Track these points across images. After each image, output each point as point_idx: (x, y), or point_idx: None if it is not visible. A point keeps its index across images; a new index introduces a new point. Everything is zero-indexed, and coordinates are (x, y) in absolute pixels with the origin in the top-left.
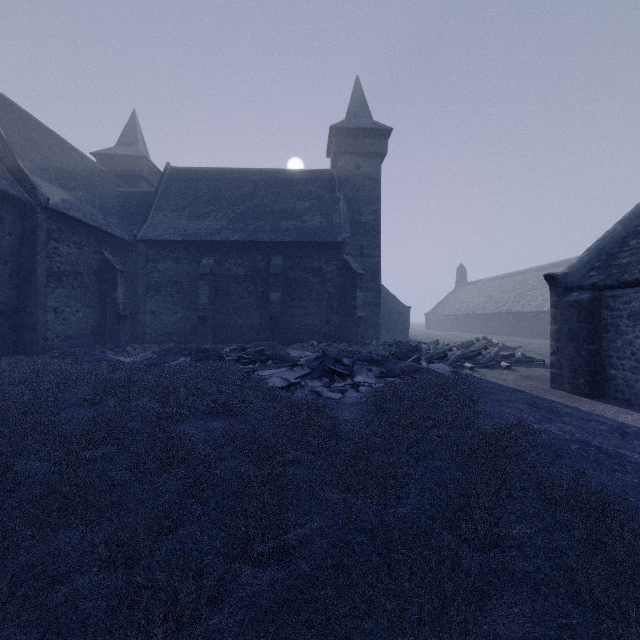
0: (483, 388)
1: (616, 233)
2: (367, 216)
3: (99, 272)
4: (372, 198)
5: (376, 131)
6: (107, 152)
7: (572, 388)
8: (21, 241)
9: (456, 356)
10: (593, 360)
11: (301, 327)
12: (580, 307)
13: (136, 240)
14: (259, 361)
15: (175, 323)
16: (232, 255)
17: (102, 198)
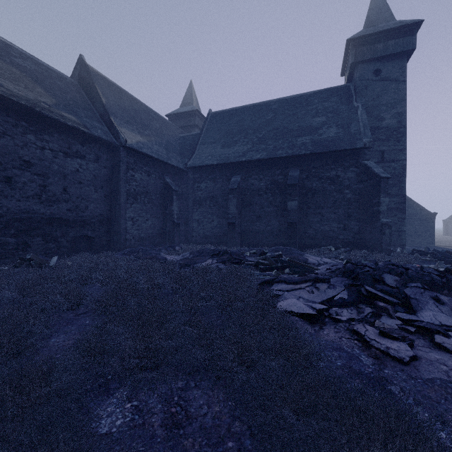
0: None
1: None
2: (389, 120)
3: (162, 192)
4: (395, 100)
5: (401, 29)
6: (174, 112)
7: None
8: (112, 172)
9: None
10: None
11: (317, 233)
12: None
13: (186, 167)
14: (276, 268)
15: (212, 229)
16: (255, 172)
17: (167, 141)
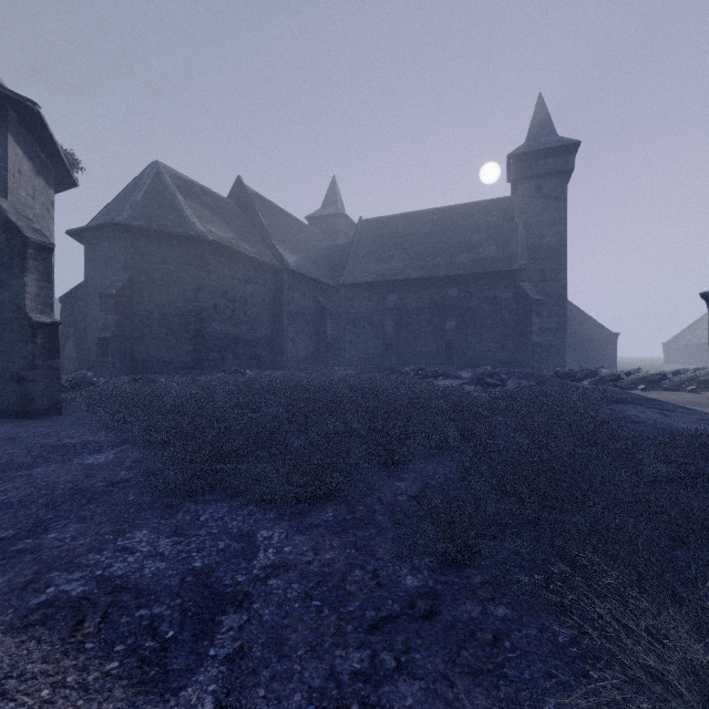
0: (627, 399)
1: None
2: (550, 238)
3: (315, 312)
4: (556, 219)
5: (560, 148)
6: (315, 215)
7: None
8: (275, 294)
9: (633, 379)
10: None
11: (476, 353)
12: None
13: (338, 285)
14: (431, 377)
15: (367, 350)
16: (412, 291)
17: (315, 254)
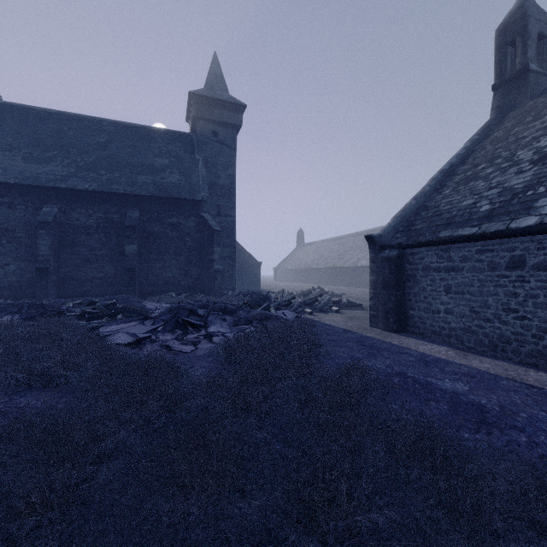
0: (321, 330)
1: (412, 206)
2: (224, 179)
3: None
4: (229, 164)
5: (232, 104)
6: None
7: (385, 326)
8: None
9: (299, 303)
10: (399, 303)
11: (159, 279)
12: (390, 262)
13: None
14: (107, 315)
15: (6, 276)
16: (81, 204)
17: None
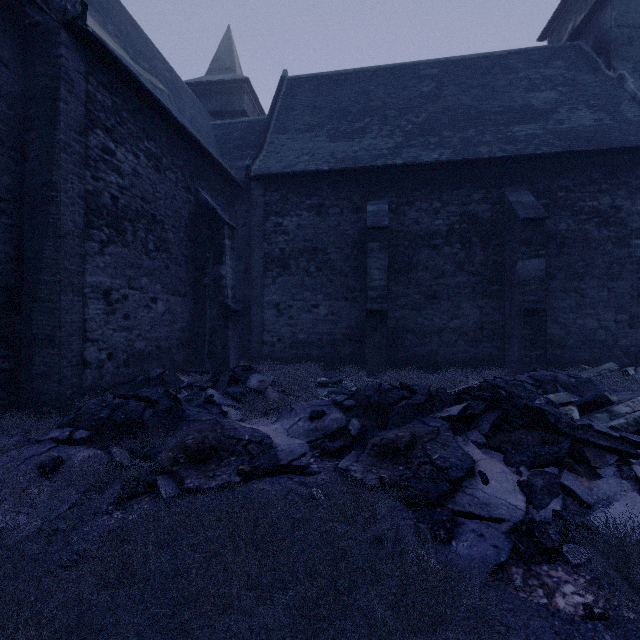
0: None
1: None
2: None
3: (192, 227)
4: None
5: None
6: (195, 80)
7: None
8: (24, 119)
9: None
10: None
11: (569, 333)
12: None
13: (249, 176)
14: None
15: (314, 324)
16: (422, 193)
17: (193, 116)
